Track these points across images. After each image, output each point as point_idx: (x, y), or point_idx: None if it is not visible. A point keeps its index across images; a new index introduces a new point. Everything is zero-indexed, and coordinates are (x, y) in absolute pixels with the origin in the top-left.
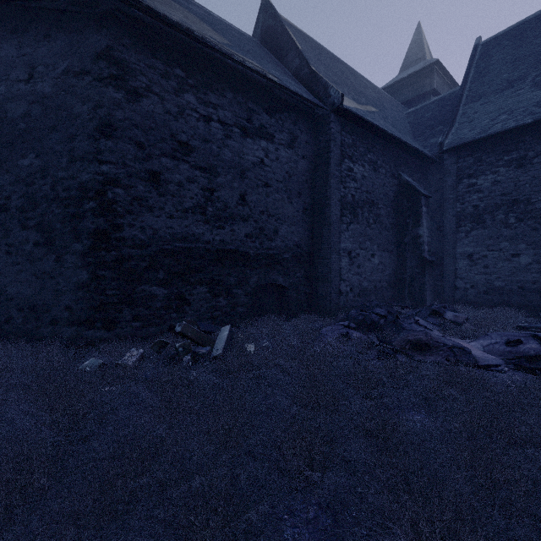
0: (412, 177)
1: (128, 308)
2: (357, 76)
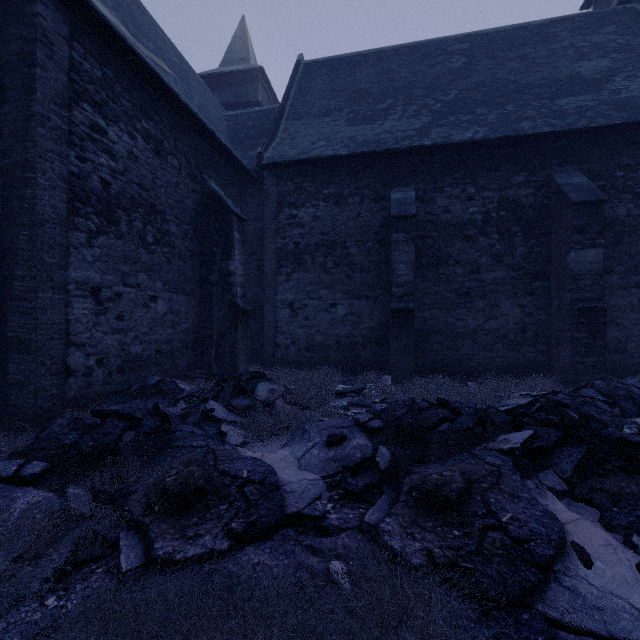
0: (226, 190)
1: None
2: (148, 17)
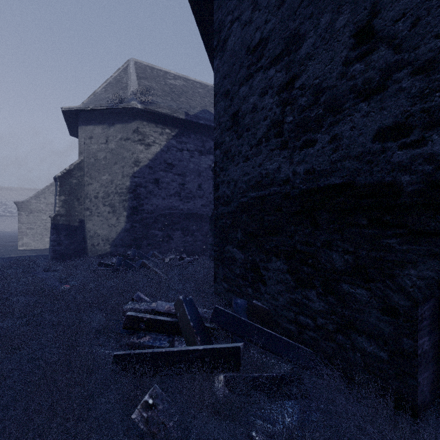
0: None
1: (222, 266)
2: None
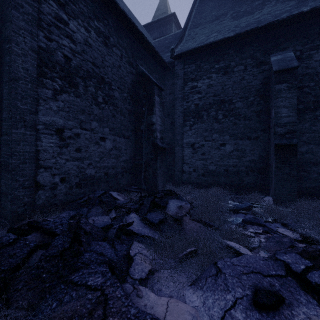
0: (151, 75)
1: None
2: None
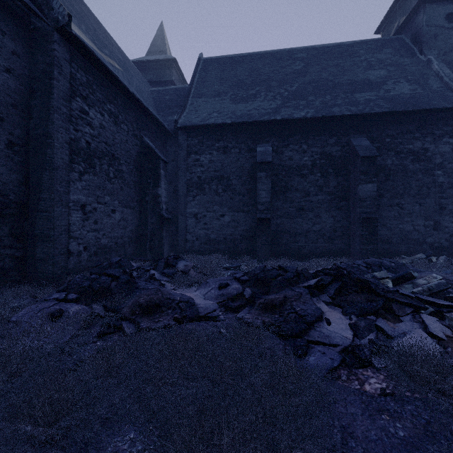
0: (154, 143)
1: None
2: (102, 29)
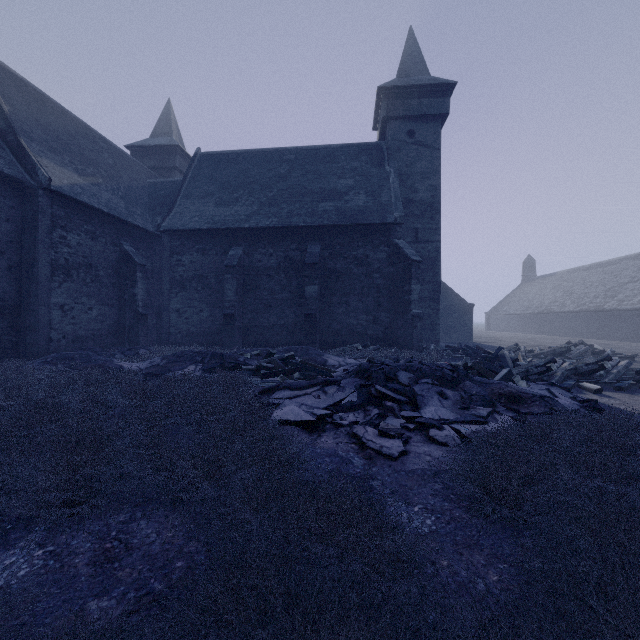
0: (138, 246)
1: None
2: (92, 137)
